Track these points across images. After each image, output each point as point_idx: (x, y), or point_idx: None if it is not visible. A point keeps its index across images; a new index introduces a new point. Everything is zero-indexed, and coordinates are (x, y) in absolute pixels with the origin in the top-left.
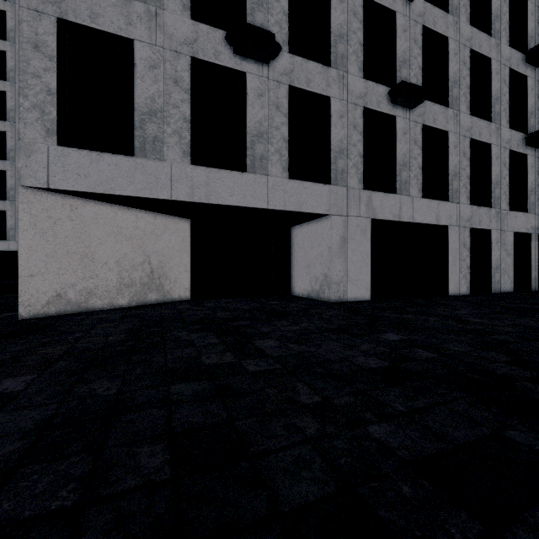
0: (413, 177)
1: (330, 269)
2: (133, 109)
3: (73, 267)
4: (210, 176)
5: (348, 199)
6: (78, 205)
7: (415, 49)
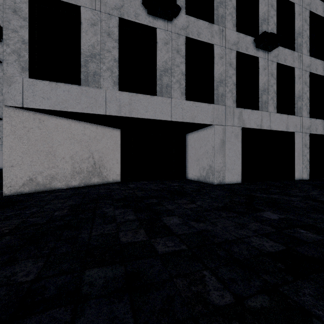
0: (270, 99)
1: (213, 161)
2: (80, 54)
3: (41, 160)
4: (132, 98)
5: (226, 114)
6: (44, 119)
7: (272, 11)
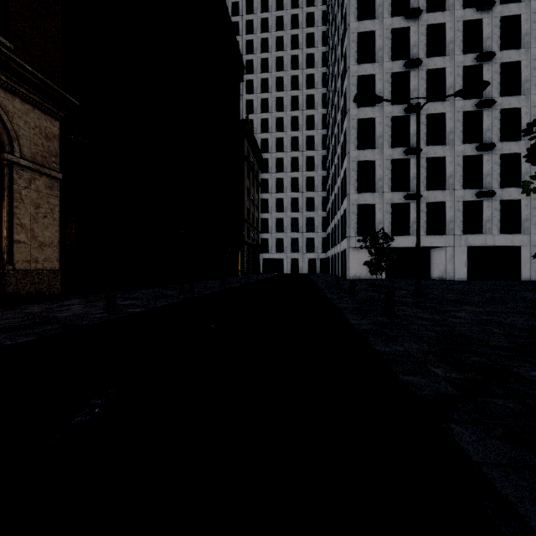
0: (494, 225)
1: (445, 267)
2: (374, 222)
3: (357, 267)
4: (397, 238)
5: (454, 239)
6: (358, 250)
7: (495, 167)
